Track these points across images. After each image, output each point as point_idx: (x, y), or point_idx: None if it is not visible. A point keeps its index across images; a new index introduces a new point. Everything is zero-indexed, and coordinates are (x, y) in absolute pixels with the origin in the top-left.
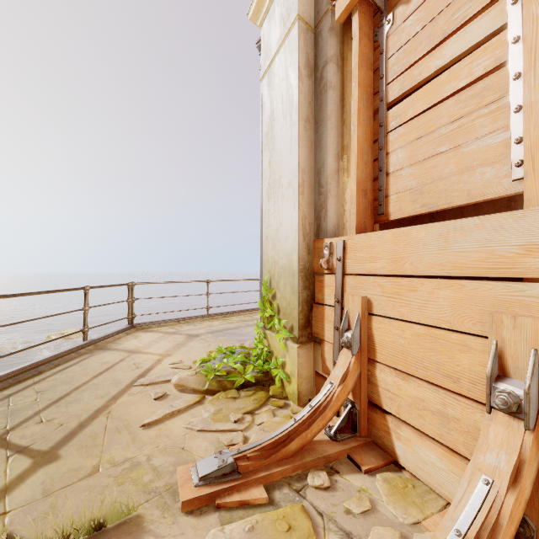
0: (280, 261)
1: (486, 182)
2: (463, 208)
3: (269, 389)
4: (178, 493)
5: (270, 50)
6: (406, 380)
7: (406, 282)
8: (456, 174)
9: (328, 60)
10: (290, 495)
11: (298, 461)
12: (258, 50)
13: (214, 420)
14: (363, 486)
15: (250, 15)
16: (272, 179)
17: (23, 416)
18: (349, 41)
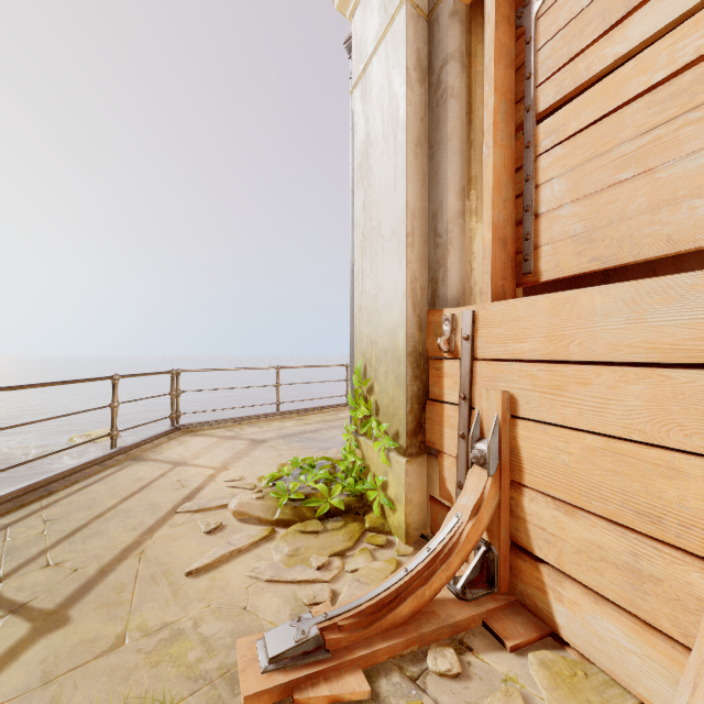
0: (379, 341)
1: (698, 221)
2: (655, 262)
3: (365, 519)
4: (239, 681)
5: (365, 49)
6: (572, 515)
7: (572, 371)
8: (647, 212)
9: (448, 57)
10: (402, 686)
11: (412, 633)
12: (348, 51)
13: (288, 566)
14: (510, 672)
15: (337, 2)
16: (368, 227)
17: (23, 557)
18: (478, 30)
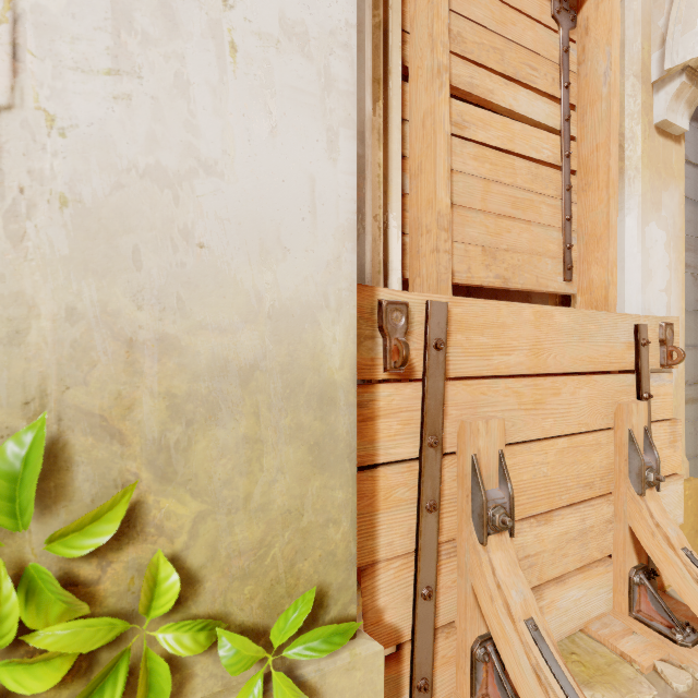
0: (197, 341)
1: (548, 274)
2: (497, 291)
3: None
4: None
5: None
6: (549, 521)
7: (549, 383)
8: (528, 253)
9: None
10: None
11: None
12: None
13: None
14: None
15: None
16: None
17: None
18: None
